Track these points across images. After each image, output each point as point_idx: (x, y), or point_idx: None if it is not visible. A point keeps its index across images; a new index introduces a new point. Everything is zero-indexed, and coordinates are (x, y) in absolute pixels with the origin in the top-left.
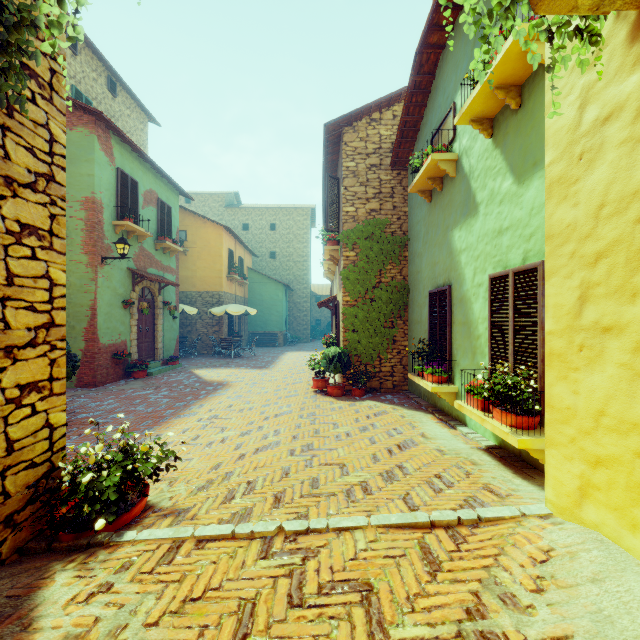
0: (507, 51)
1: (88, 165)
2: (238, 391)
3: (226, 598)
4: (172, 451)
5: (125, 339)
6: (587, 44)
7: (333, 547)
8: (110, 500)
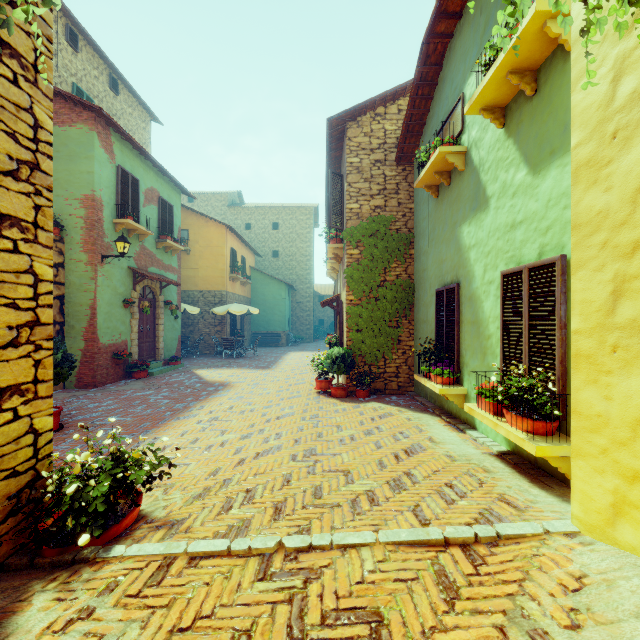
0: (523, 31)
1: (88, 162)
2: (240, 392)
3: (218, 628)
4: (166, 458)
5: (126, 339)
6: (625, 5)
7: (338, 567)
8: (98, 511)
